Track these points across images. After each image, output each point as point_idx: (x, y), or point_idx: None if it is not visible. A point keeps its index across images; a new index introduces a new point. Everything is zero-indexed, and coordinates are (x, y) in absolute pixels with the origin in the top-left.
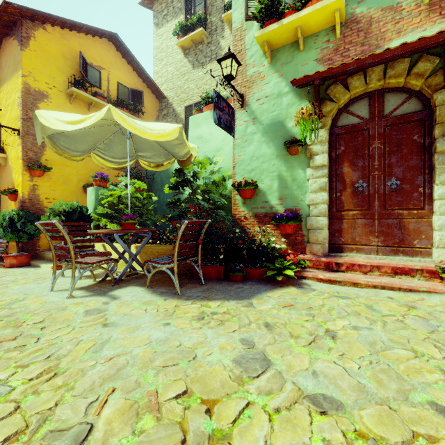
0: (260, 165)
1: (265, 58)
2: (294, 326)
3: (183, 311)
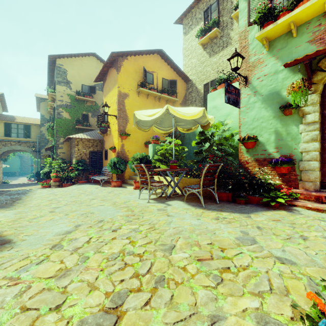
0: (260, 124)
1: (264, 48)
2: (277, 230)
3: (207, 215)
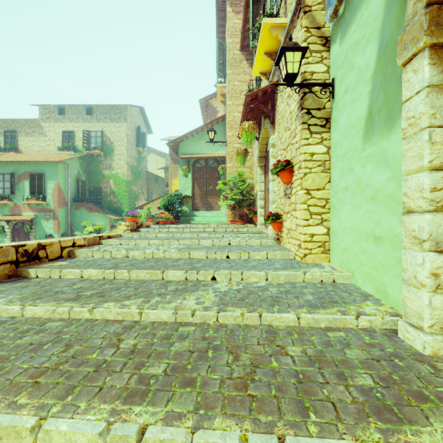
0: None
1: None
2: None
3: None
